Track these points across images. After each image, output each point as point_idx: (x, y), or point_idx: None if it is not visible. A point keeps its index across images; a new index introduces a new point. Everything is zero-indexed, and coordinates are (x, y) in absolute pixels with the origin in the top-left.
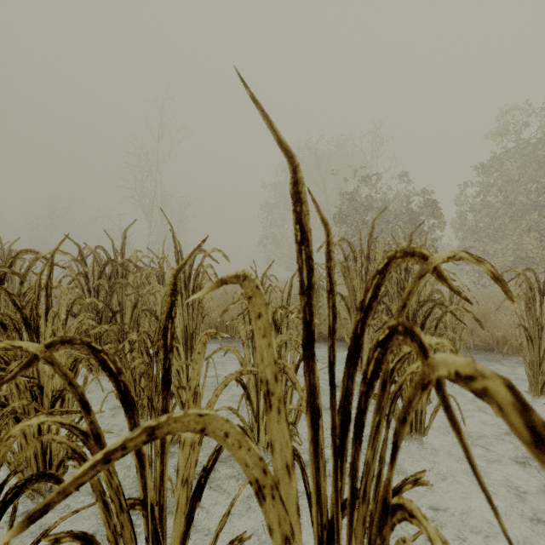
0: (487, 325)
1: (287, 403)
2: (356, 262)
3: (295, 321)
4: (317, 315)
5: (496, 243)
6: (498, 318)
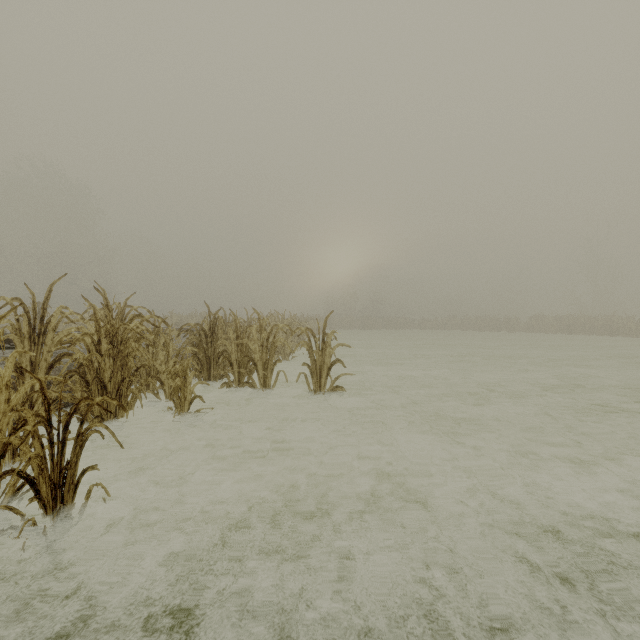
0: None
1: None
2: None
3: None
4: None
5: None
6: None
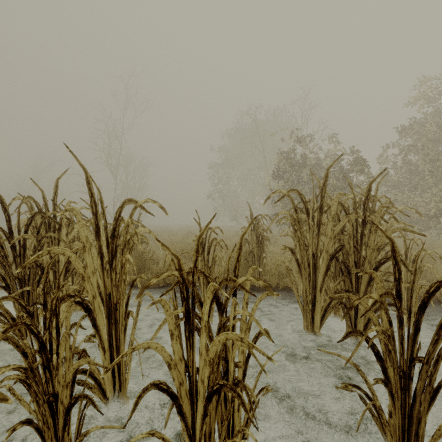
0: (428, 275)
1: (234, 407)
2: (307, 214)
3: (246, 296)
4: (261, 265)
5: (415, 197)
6: (435, 267)
